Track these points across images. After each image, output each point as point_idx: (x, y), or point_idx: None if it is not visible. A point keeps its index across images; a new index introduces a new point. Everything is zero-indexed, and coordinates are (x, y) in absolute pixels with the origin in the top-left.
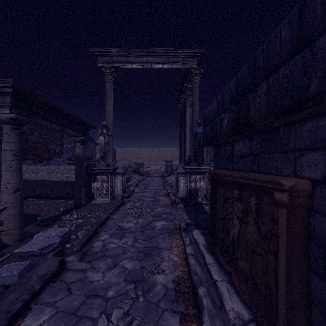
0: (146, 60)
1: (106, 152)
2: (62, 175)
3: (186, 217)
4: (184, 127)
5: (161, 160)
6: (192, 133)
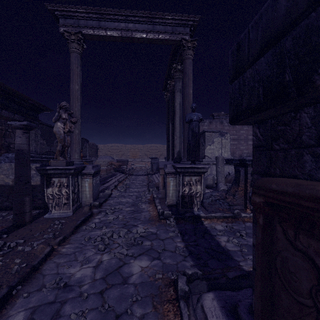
0: (125, 26)
1: (68, 145)
2: (7, 177)
3: (181, 245)
4: (172, 118)
5: (146, 157)
6: (183, 122)
